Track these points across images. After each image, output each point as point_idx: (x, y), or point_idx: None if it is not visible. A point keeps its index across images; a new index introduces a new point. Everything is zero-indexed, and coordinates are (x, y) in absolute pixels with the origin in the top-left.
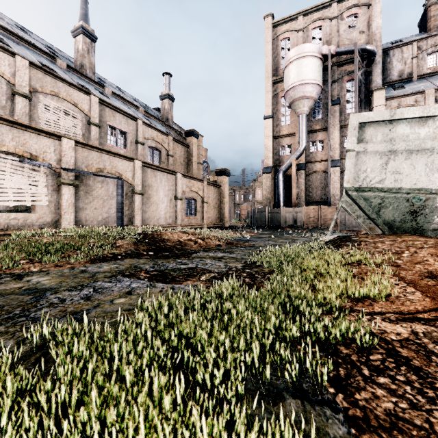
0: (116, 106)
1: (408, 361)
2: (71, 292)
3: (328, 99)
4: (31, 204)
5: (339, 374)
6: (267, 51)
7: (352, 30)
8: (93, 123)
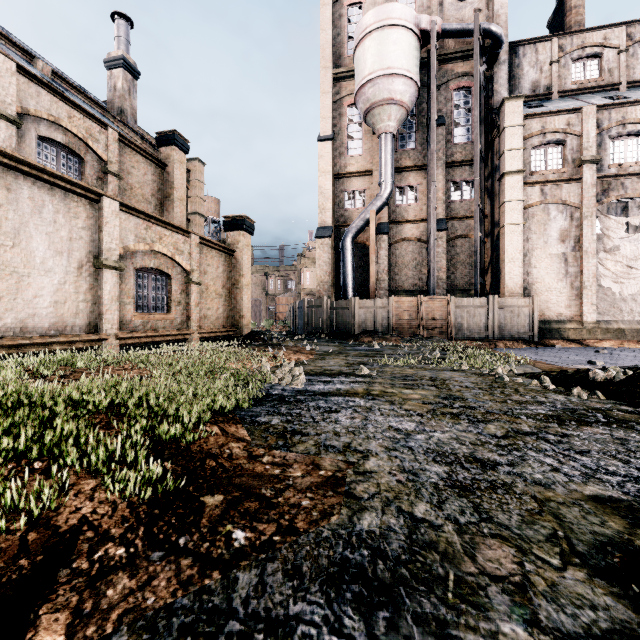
0: None
1: None
2: None
3: (432, 108)
4: None
5: None
6: (323, 21)
7: (464, 5)
8: None
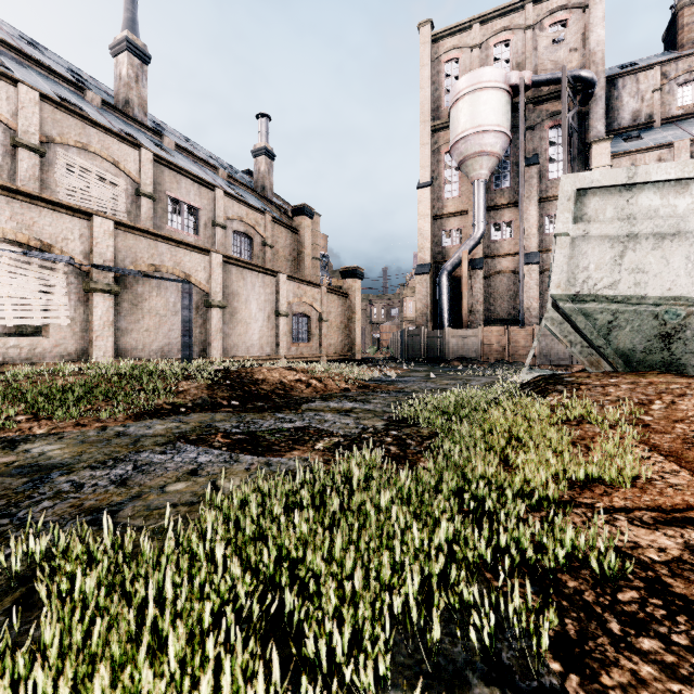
0: (182, 166)
1: (689, 603)
2: (95, 471)
3: (520, 156)
4: (43, 323)
5: (567, 630)
6: (422, 80)
7: (558, 46)
8: (144, 193)
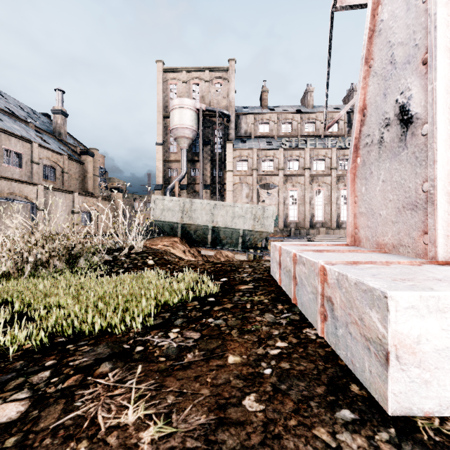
0: (12, 132)
1: None
2: None
3: (200, 142)
4: None
5: None
6: (158, 90)
7: (218, 94)
8: None
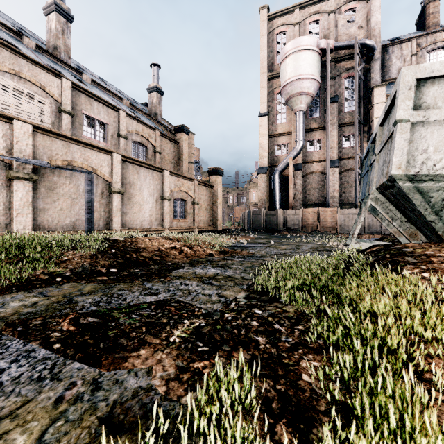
0: (94, 93)
1: None
2: None
3: (327, 96)
4: None
5: None
6: (262, 45)
7: (351, 25)
8: (65, 110)
